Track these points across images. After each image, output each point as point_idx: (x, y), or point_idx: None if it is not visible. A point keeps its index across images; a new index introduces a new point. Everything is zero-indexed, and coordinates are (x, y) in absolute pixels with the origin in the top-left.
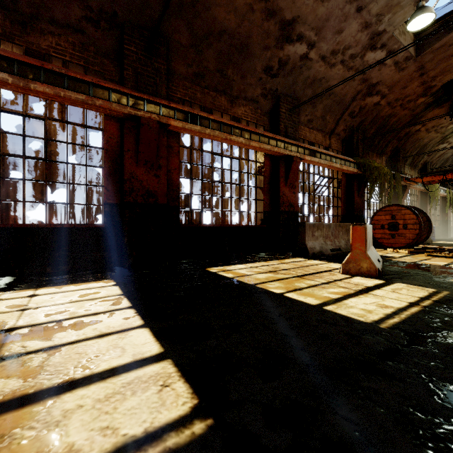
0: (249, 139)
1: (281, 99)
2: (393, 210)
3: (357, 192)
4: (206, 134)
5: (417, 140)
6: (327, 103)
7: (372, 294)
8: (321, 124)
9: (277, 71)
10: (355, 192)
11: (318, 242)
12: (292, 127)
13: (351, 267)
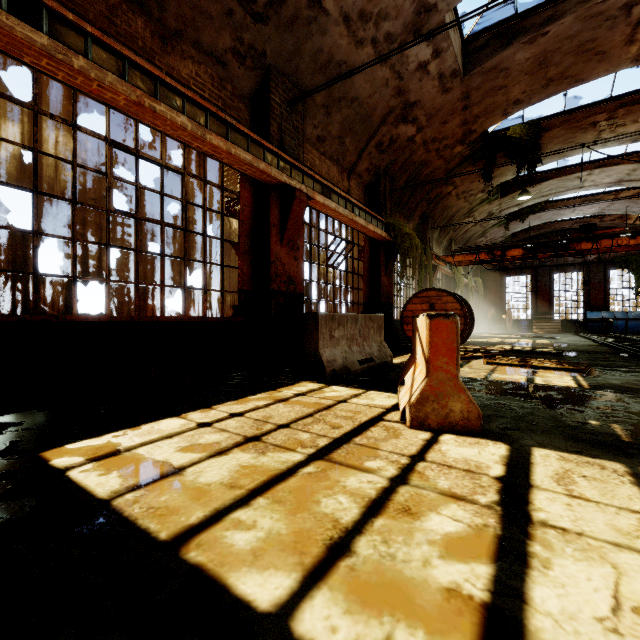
0: (204, 126)
1: (272, 76)
2: (432, 296)
3: (384, 268)
4: (73, 68)
5: (446, 207)
6: (347, 115)
7: (552, 528)
8: (338, 151)
9: (266, 11)
10: (382, 269)
11: (339, 349)
12: (293, 136)
13: (429, 411)
